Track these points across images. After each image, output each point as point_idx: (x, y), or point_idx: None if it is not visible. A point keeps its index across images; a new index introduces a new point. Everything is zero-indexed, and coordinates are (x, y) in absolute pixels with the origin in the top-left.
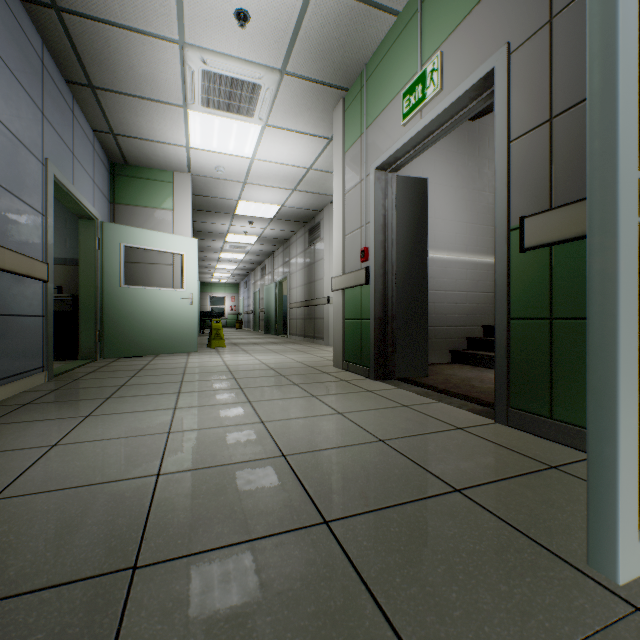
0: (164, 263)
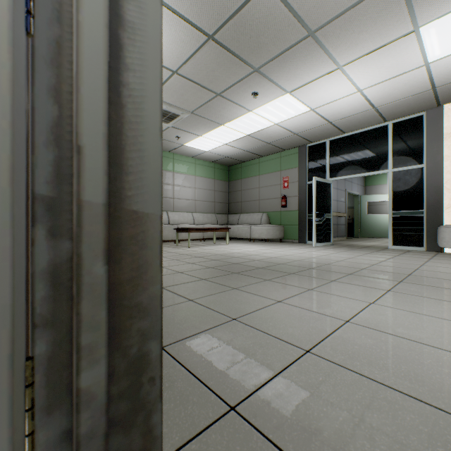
0: (383, 204)
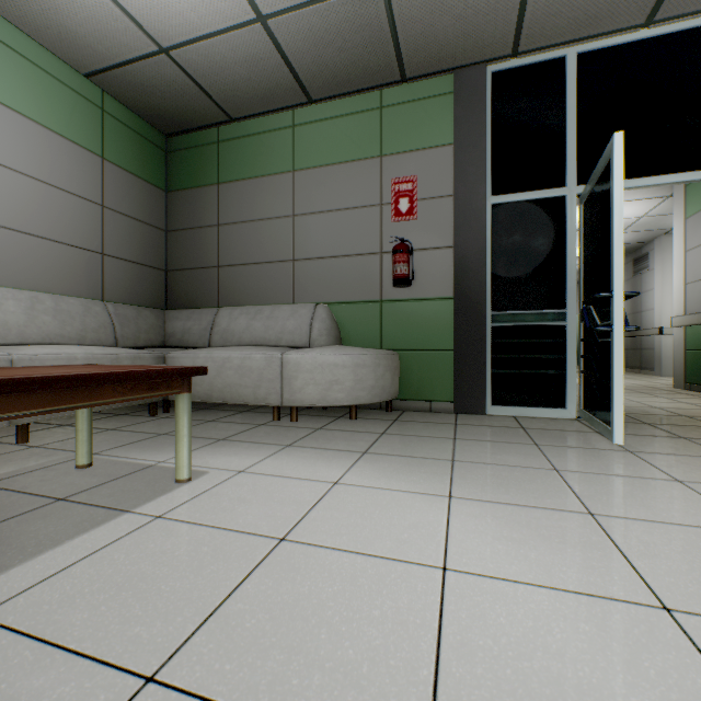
0: None
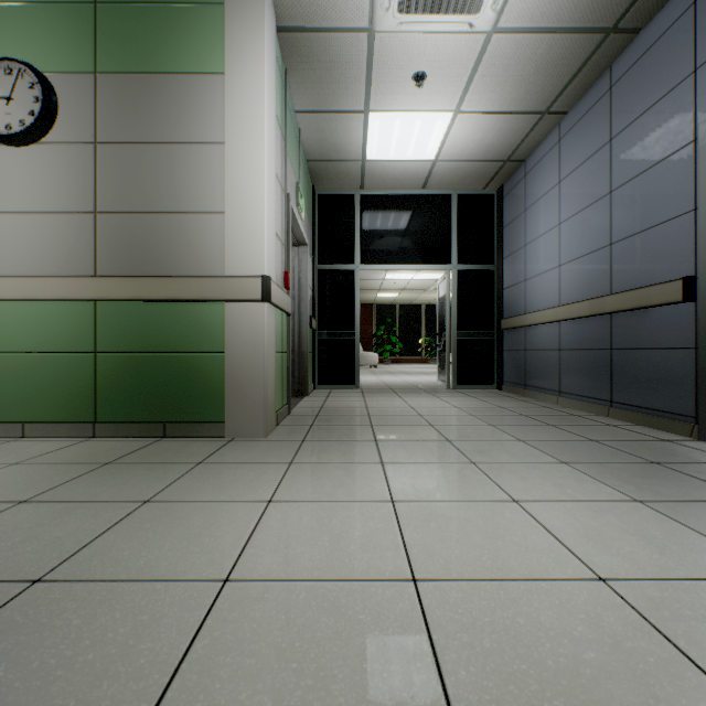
0: None
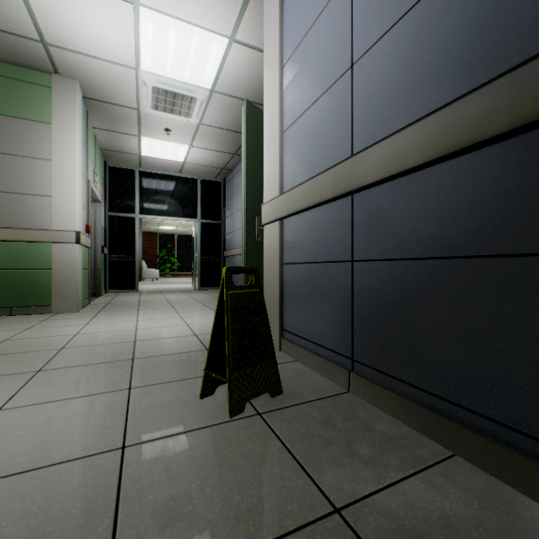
0: None
